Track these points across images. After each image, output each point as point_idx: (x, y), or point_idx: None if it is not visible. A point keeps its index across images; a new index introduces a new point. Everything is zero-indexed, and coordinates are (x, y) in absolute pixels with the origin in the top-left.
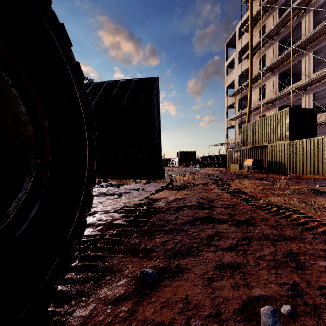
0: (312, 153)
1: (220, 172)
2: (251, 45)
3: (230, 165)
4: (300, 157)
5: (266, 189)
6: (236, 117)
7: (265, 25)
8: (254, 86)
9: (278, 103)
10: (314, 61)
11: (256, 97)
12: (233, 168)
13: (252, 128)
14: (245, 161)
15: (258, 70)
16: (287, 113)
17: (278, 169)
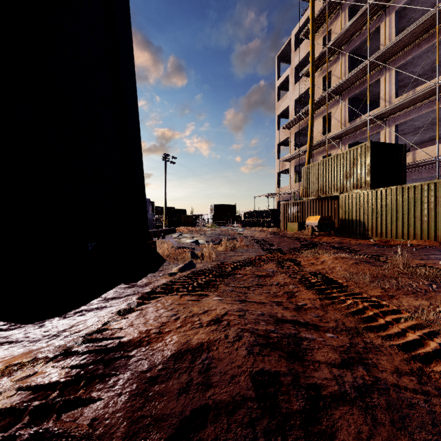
0: (406, 207)
1: (273, 235)
2: (313, 55)
3: (285, 224)
4: (387, 213)
5: (375, 274)
6: (291, 158)
7: (330, 30)
8: (316, 115)
9: (348, 138)
10: (396, 81)
11: (319, 129)
12: (290, 228)
13: (317, 171)
14: (308, 219)
15: (321, 93)
16: (368, 149)
17: (354, 230)
